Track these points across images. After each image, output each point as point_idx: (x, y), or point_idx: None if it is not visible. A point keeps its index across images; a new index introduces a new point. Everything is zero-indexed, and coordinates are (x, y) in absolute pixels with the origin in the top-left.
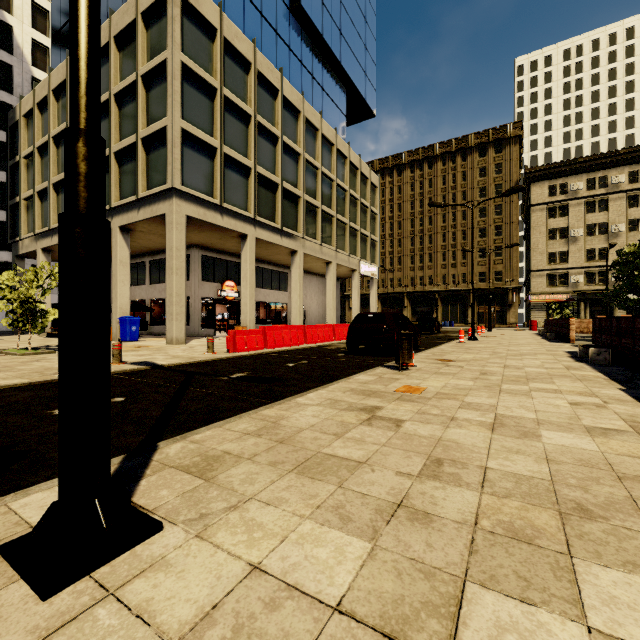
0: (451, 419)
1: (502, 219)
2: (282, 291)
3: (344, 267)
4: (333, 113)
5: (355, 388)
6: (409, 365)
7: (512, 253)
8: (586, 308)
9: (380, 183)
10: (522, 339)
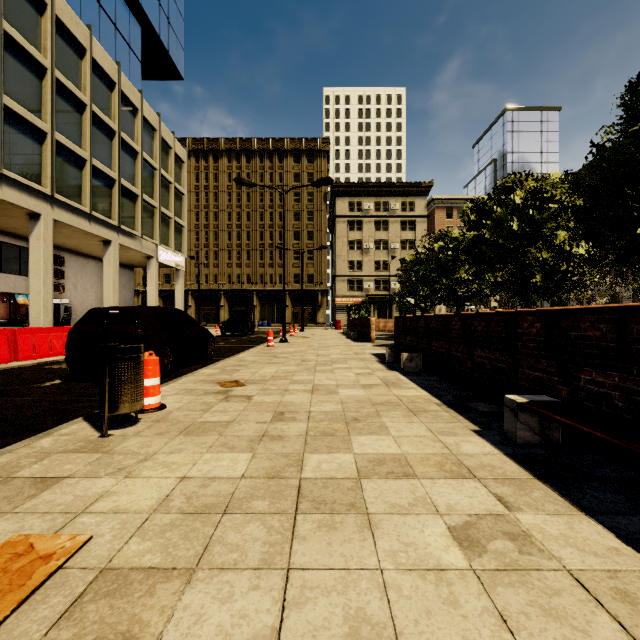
0: None
1: (313, 225)
2: (25, 276)
3: (134, 251)
4: (119, 47)
5: None
6: (148, 408)
7: (321, 258)
8: (375, 310)
9: (194, 165)
10: (331, 339)
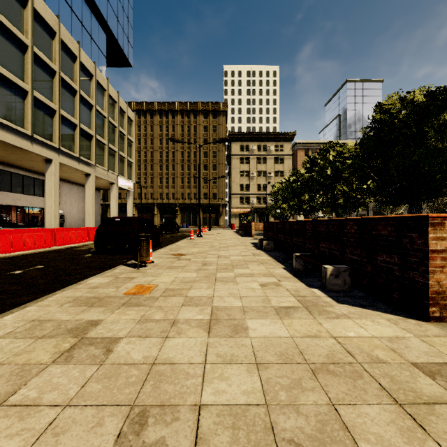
0: (172, 324)
1: (217, 160)
2: (37, 196)
3: (103, 180)
4: (93, 49)
5: (80, 296)
6: (148, 262)
7: (222, 182)
8: (257, 217)
9: (137, 120)
10: (228, 235)
